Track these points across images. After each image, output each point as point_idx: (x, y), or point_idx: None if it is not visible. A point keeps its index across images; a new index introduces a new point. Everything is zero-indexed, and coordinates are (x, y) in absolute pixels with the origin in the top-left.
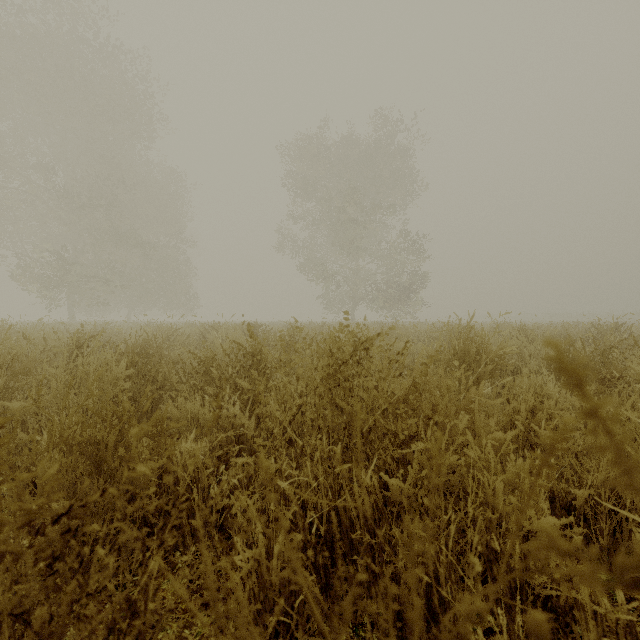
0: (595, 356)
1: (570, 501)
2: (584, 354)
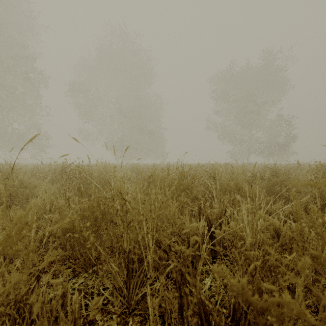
0: None
1: None
2: None
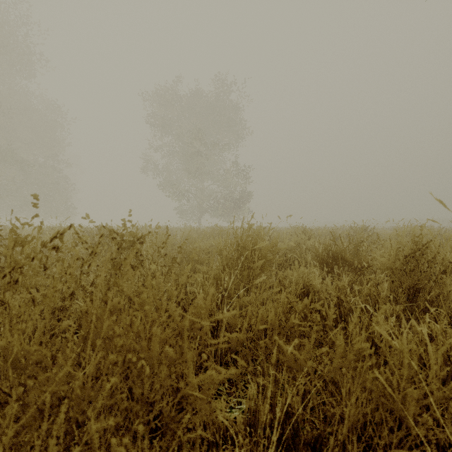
0: (351, 249)
1: (315, 438)
2: (342, 248)
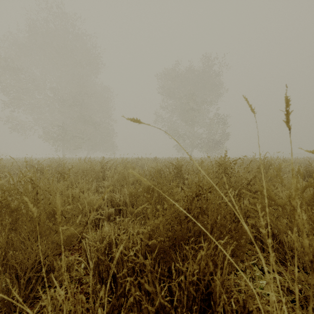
0: None
1: None
2: None
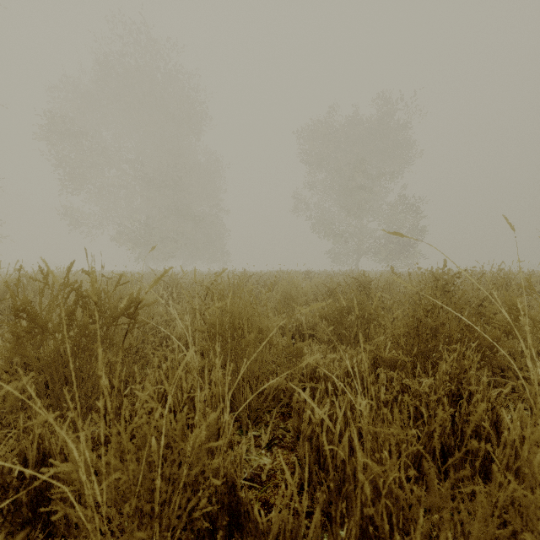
0: None
1: None
2: None
